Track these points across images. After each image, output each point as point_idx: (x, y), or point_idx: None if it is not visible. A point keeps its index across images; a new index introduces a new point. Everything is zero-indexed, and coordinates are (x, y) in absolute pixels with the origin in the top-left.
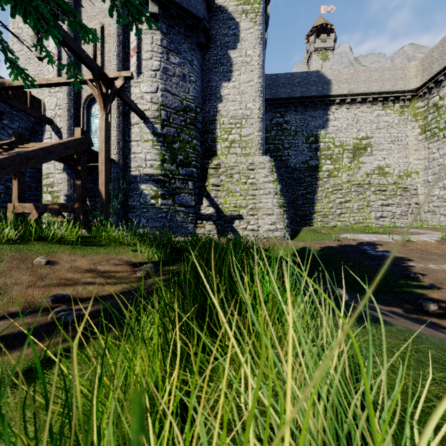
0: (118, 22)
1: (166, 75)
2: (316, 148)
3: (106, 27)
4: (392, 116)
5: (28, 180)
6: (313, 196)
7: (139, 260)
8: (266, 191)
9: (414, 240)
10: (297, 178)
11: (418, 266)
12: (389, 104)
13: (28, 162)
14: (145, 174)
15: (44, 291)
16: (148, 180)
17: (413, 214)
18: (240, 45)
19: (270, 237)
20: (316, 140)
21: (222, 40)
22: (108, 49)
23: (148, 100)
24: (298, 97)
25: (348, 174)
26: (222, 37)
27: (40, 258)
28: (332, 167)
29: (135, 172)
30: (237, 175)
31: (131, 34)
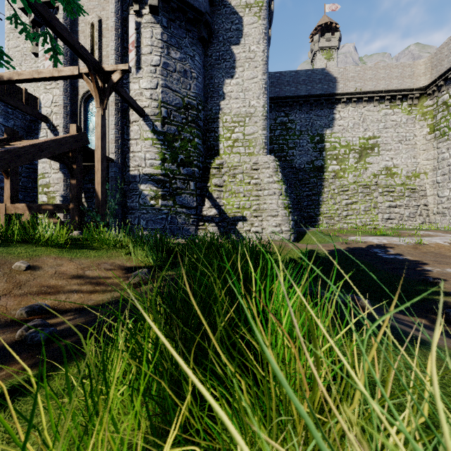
0: None
1: (166, 71)
2: (322, 148)
3: (104, 21)
4: (400, 114)
5: (23, 180)
6: (319, 198)
7: (133, 265)
8: (271, 191)
9: (427, 243)
10: (302, 178)
11: (435, 270)
12: (396, 103)
13: (17, 159)
14: (145, 174)
15: (21, 301)
16: (148, 180)
17: (422, 216)
18: (243, 40)
19: (275, 239)
20: (322, 140)
21: (225, 35)
22: (106, 44)
23: (148, 97)
24: (303, 96)
25: (355, 175)
26: (225, 33)
27: (19, 263)
28: (338, 168)
29: (134, 172)
30: (240, 175)
31: (130, 28)
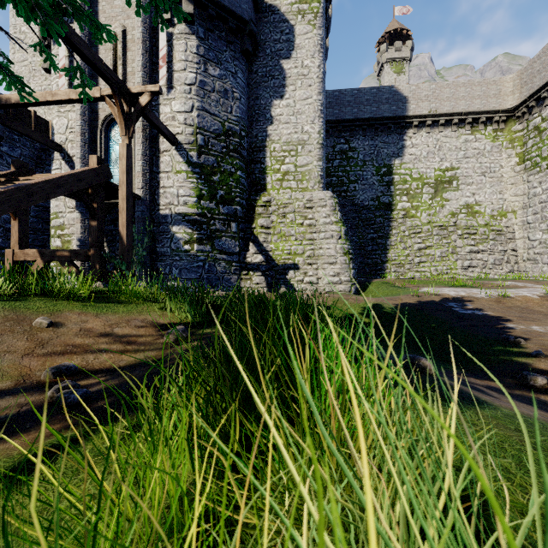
0: (138, 13)
1: (203, 90)
2: (389, 181)
3: (129, 31)
4: (483, 141)
5: (32, 220)
6: (386, 241)
7: (167, 321)
8: (328, 234)
9: (512, 296)
10: (366, 218)
11: (518, 328)
12: (479, 127)
13: (30, 198)
14: (178, 213)
15: (45, 361)
16: (181, 220)
17: (509, 264)
18: (295, 54)
19: (333, 291)
20: (389, 171)
21: (273, 47)
22: (131, 58)
23: (181, 122)
24: (367, 119)
25: (429, 214)
26: (273, 44)
27: (40, 319)
28: (409, 205)
29: (165, 211)
30: (291, 214)
31: (160, 39)
